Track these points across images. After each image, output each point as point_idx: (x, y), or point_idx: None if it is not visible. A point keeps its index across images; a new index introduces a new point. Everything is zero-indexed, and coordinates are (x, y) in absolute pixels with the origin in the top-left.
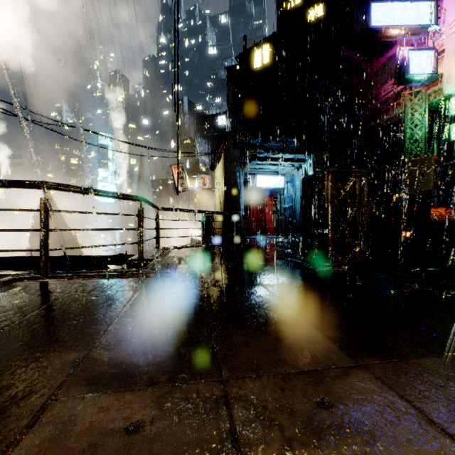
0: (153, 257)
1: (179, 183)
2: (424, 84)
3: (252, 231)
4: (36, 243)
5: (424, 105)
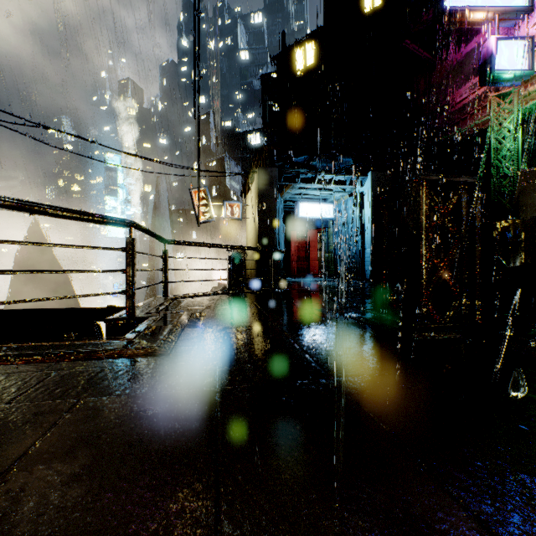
0: (151, 313)
1: (201, 212)
2: (514, 84)
3: (292, 272)
4: (19, 288)
5: (517, 110)
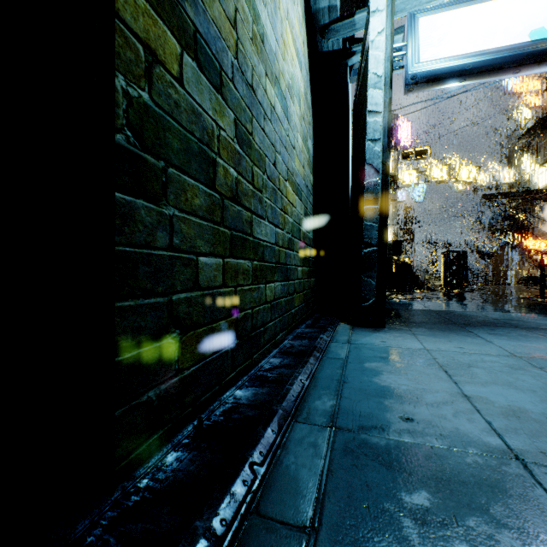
0: None
1: None
2: None
3: None
4: None
5: None
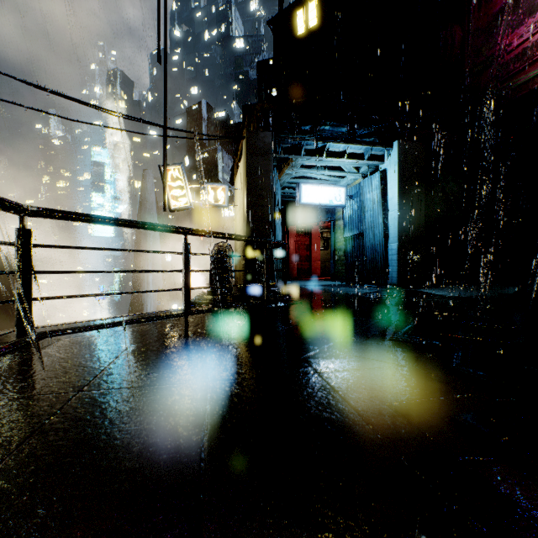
0: None
1: (174, 196)
2: None
3: (291, 274)
4: None
5: None
